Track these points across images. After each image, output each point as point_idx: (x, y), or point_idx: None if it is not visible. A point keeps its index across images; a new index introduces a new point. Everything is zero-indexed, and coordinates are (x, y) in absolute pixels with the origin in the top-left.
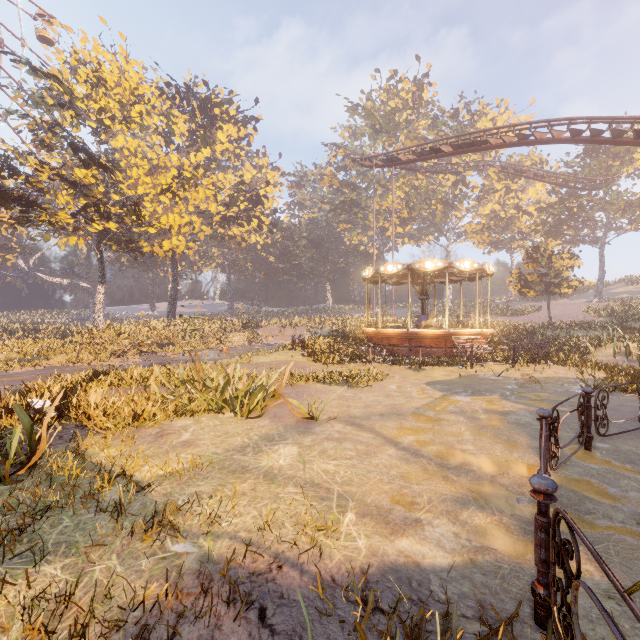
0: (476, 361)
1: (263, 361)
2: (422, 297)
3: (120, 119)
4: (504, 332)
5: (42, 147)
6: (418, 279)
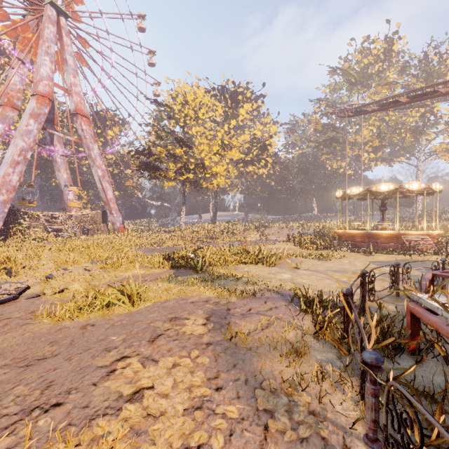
0: (413, 251)
1: (271, 247)
2: (381, 208)
3: (194, 119)
4: None
5: (159, 139)
6: (379, 196)
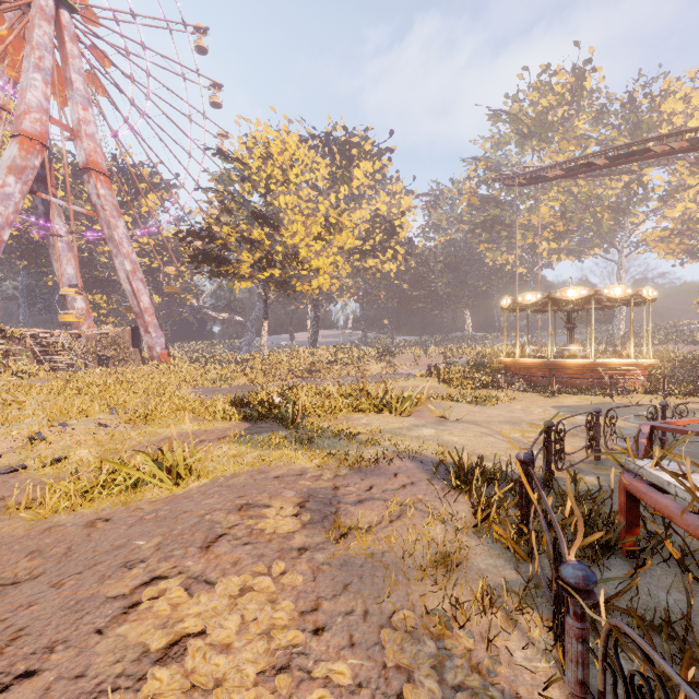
0: (616, 391)
1: (403, 385)
2: (568, 325)
3: (282, 183)
4: (682, 364)
5: (226, 213)
6: (565, 306)
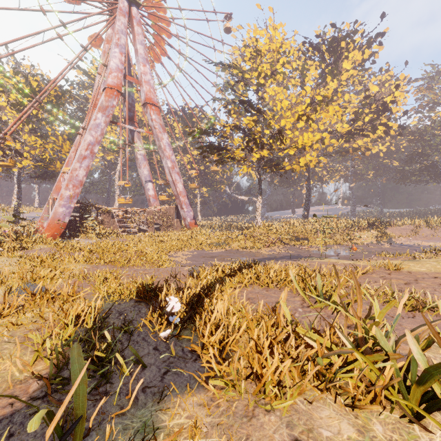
0: None
1: (417, 270)
2: None
3: (270, 75)
4: None
5: (229, 115)
6: None
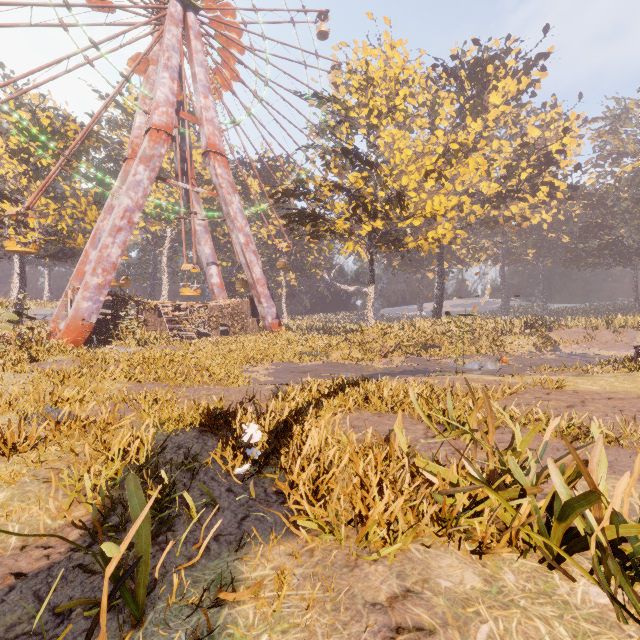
0: None
1: (587, 389)
2: None
3: (385, 113)
4: None
5: (328, 169)
6: None
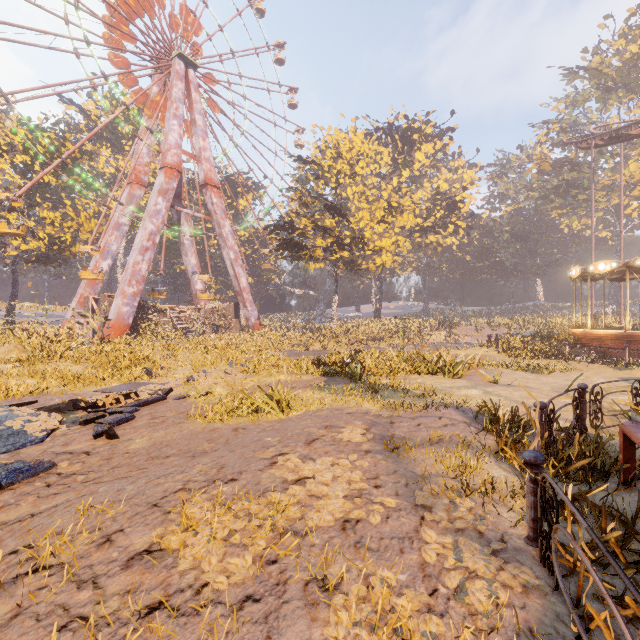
0: None
1: (460, 354)
2: None
3: (349, 176)
4: None
5: (304, 207)
6: None
